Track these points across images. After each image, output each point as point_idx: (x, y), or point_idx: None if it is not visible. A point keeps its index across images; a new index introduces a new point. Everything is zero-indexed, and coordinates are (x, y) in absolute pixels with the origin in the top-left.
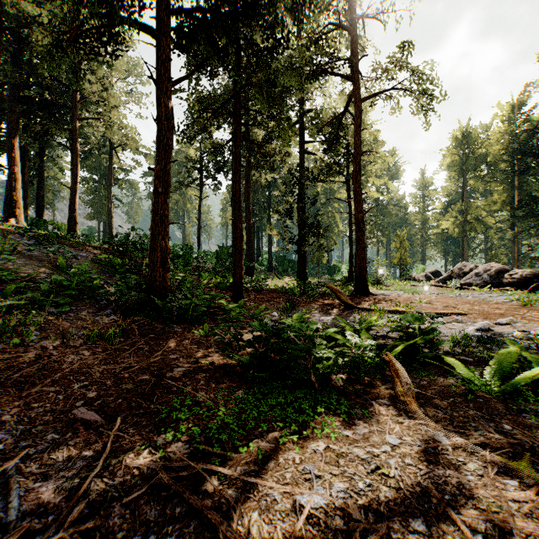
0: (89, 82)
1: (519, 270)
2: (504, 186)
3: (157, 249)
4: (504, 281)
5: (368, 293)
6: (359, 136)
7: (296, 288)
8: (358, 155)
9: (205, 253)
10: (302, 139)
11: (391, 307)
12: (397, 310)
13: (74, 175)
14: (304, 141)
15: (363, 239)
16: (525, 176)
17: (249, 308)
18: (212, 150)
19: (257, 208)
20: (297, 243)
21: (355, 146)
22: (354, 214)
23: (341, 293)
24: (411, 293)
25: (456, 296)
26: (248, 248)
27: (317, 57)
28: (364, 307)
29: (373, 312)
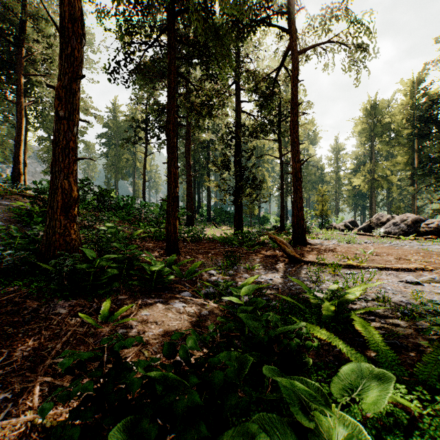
0: (37, 41)
1: (434, 220)
2: (406, 150)
3: (58, 191)
4: (421, 230)
5: (305, 242)
6: (296, 87)
7: (235, 238)
8: (296, 105)
9: (149, 205)
10: (239, 98)
11: (341, 261)
12: (350, 264)
13: (19, 128)
14: (240, 100)
15: (301, 189)
16: (423, 141)
17: (183, 264)
18: (155, 109)
19: (197, 165)
20: (234, 195)
21: (293, 96)
22: (291, 164)
23: (286, 245)
24: (344, 242)
25: (389, 245)
26: (188, 199)
27: (257, 2)
28: (312, 261)
29: (325, 266)
